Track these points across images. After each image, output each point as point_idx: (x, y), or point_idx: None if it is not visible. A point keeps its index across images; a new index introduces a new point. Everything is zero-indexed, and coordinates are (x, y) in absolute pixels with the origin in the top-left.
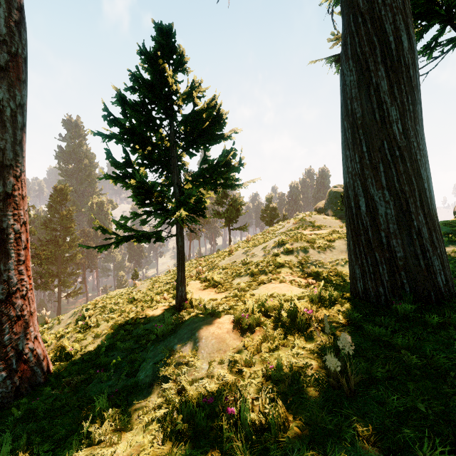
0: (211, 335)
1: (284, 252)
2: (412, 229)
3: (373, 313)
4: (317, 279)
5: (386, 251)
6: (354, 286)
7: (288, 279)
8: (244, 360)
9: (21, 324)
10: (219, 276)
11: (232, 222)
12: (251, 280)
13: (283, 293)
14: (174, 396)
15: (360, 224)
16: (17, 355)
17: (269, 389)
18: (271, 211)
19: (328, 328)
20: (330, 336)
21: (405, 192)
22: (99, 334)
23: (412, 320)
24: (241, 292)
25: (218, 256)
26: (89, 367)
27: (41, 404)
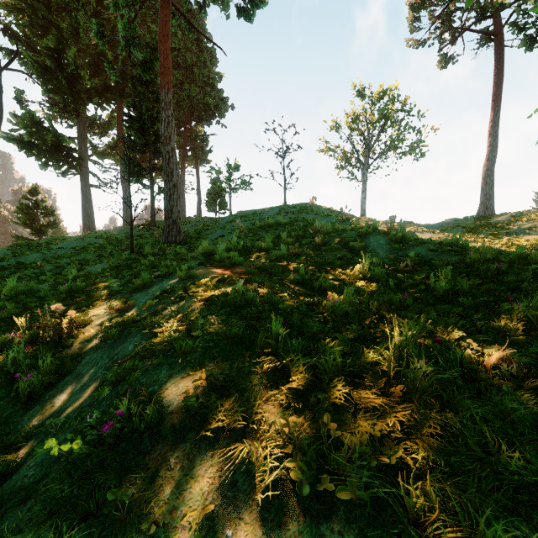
0: None
1: None
2: None
3: None
4: None
5: None
6: None
7: None
8: None
9: None
10: None
11: None
12: None
13: None
14: None
15: None
16: None
17: None
18: None
19: None
20: None
21: None
22: None
23: None
24: None
25: None
26: None
27: None
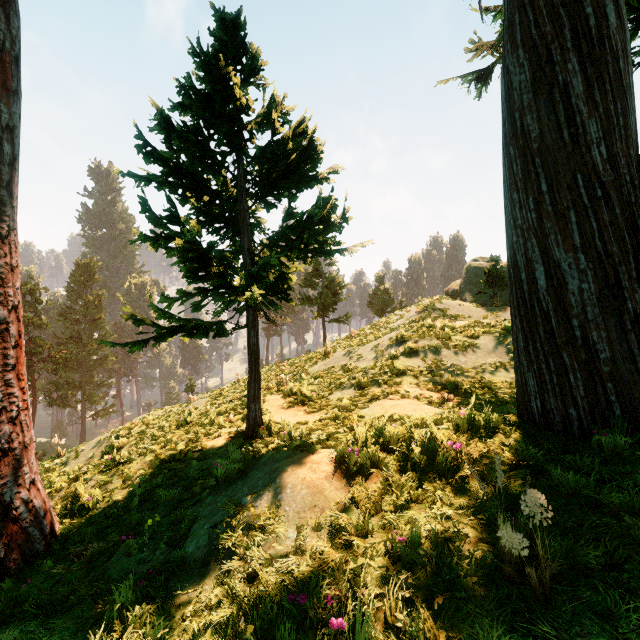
0: (301, 482)
1: (405, 353)
2: (625, 314)
3: (561, 450)
4: (455, 393)
5: (581, 349)
6: (525, 405)
7: (413, 393)
8: (354, 526)
9: (9, 462)
10: (311, 388)
11: (328, 311)
12: (357, 394)
13: (409, 414)
14: (240, 590)
15: (536, 307)
16: (2, 511)
17: (402, 583)
18: (383, 295)
19: (501, 480)
20: (492, 487)
21: (613, 255)
22: (131, 476)
23: (629, 463)
24: (344, 412)
25: (308, 359)
26: (113, 528)
27: (34, 590)
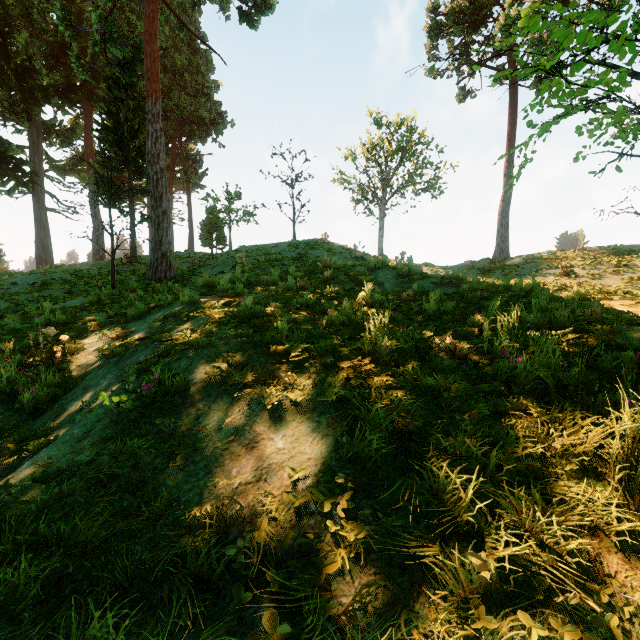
0: None
1: None
2: None
3: None
4: None
5: None
6: None
7: None
8: None
9: None
10: None
11: None
12: None
13: None
14: None
15: None
16: None
17: None
18: None
19: None
20: None
21: None
22: None
23: None
24: None
25: None
26: None
27: None
